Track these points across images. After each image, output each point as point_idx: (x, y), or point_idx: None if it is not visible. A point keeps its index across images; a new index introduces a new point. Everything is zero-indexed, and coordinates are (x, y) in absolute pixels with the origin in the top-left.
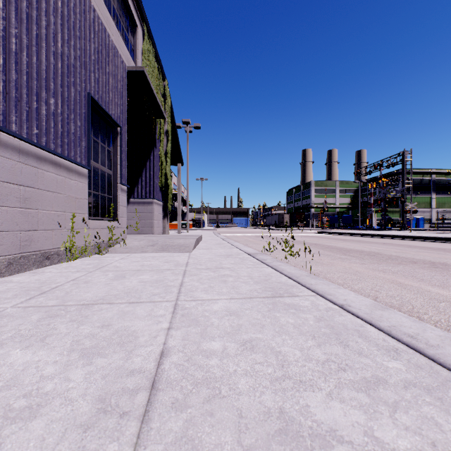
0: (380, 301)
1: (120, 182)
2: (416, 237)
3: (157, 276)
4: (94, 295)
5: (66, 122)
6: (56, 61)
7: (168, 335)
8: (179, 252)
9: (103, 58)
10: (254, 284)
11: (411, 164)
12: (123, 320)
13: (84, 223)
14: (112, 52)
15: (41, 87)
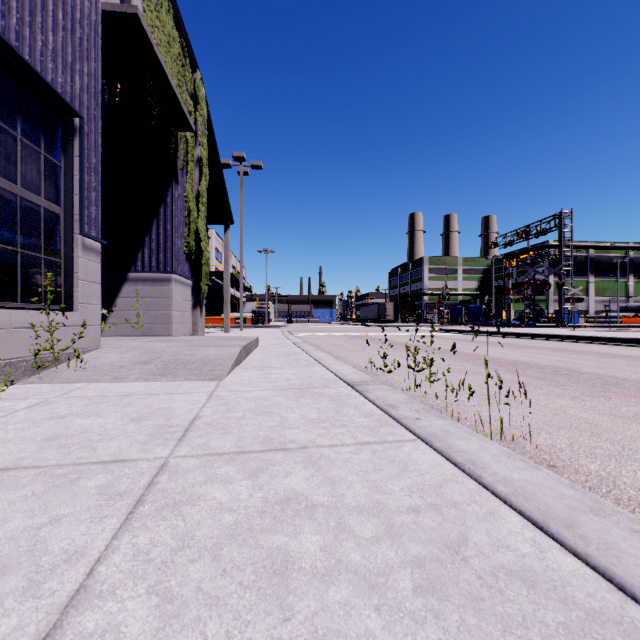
0: None
1: (80, 230)
2: (595, 339)
3: (18, 523)
4: None
5: None
6: None
7: None
8: (196, 379)
9: None
10: (425, 611)
11: (571, 231)
12: None
13: None
14: None
15: None
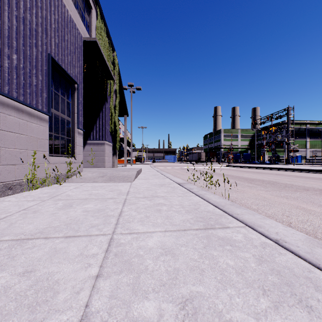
0: (295, 226)
1: (77, 127)
2: (299, 170)
3: (100, 205)
4: (35, 227)
5: (28, 76)
6: (18, 24)
7: (94, 289)
8: (123, 182)
9: (62, 28)
10: (186, 213)
11: (293, 116)
12: (51, 262)
13: (45, 159)
14: (70, 24)
15: (4, 44)
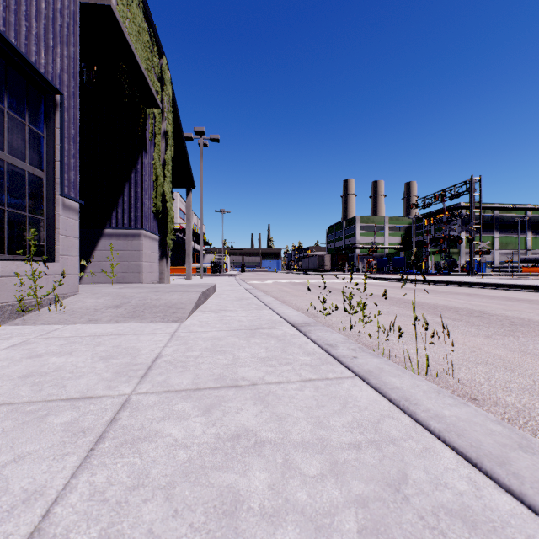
0: None
1: (60, 192)
2: (501, 285)
3: None
4: None
5: None
6: None
7: None
8: (161, 321)
9: None
10: None
11: (480, 194)
12: None
13: None
14: None
15: None
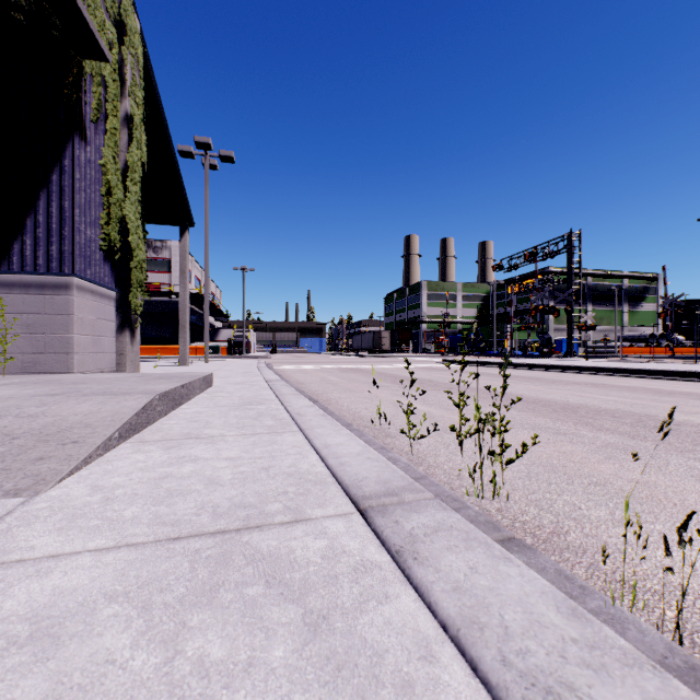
0: None
1: None
2: (624, 371)
3: None
4: None
5: None
6: None
7: None
8: None
9: None
10: None
11: (580, 254)
12: None
13: None
14: None
15: None
